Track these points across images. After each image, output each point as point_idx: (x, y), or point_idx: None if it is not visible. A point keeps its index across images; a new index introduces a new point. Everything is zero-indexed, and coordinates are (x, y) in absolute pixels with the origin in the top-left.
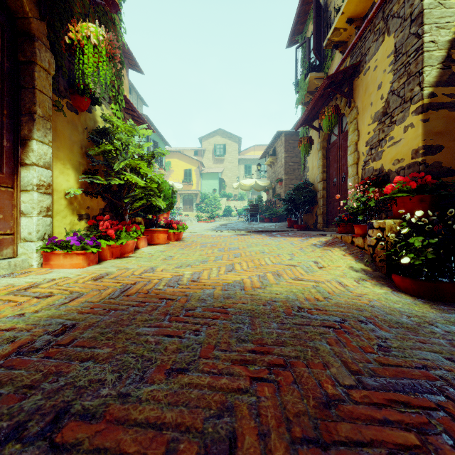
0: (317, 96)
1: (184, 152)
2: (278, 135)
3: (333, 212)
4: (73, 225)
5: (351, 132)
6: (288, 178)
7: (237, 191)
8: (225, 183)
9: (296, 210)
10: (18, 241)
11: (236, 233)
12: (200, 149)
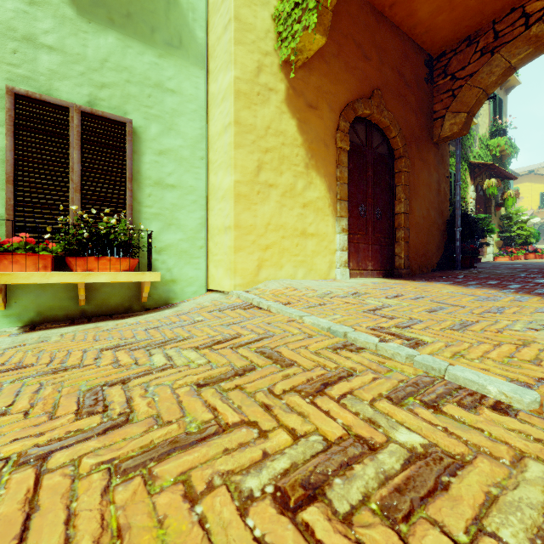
0: None
1: (539, 170)
2: None
3: None
4: (495, 250)
5: None
6: None
7: None
8: None
9: None
10: (486, 254)
11: None
12: None
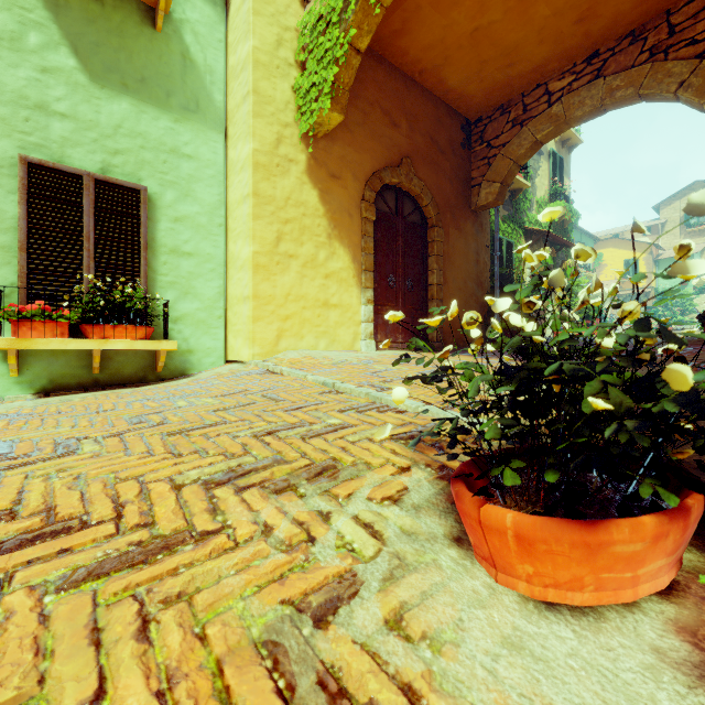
0: None
1: (625, 234)
2: None
3: None
4: None
5: None
6: None
7: None
8: None
9: None
10: (546, 329)
11: None
12: (655, 224)
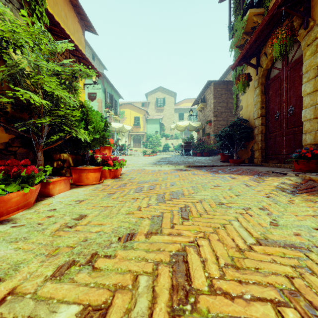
0: (266, 20)
1: (134, 104)
2: (208, 85)
3: (274, 148)
4: None
5: (309, 56)
6: (216, 119)
7: (173, 132)
8: (164, 127)
9: (231, 146)
10: None
11: (175, 168)
12: (146, 102)
